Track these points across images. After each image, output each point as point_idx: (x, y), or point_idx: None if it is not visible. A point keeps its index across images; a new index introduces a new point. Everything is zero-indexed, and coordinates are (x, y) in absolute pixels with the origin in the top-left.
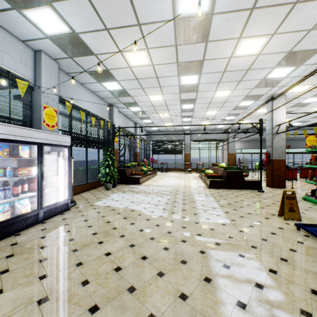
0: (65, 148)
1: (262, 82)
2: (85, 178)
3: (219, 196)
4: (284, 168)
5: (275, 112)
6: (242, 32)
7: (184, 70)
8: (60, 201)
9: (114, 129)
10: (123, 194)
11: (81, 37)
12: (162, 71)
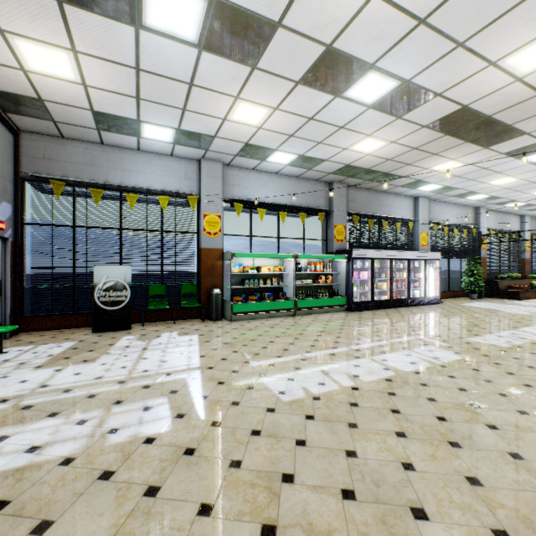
0: (435, 261)
1: None
2: (447, 286)
3: None
4: None
5: None
6: None
7: None
8: (434, 296)
9: (480, 236)
10: (489, 303)
11: (450, 186)
12: None
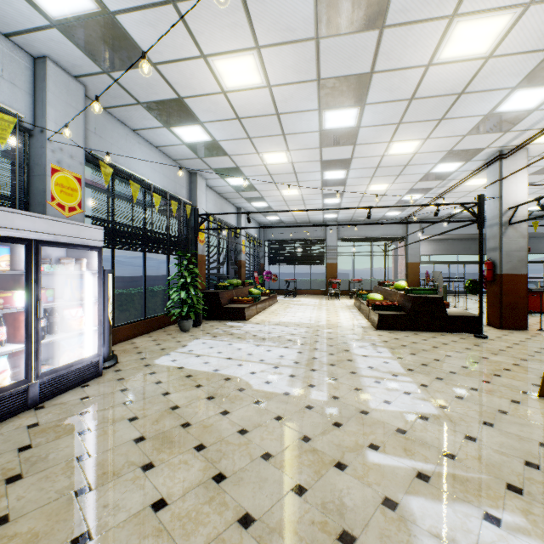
0: (92, 251)
1: (486, 121)
2: (143, 309)
3: (400, 346)
4: (525, 290)
5: (506, 182)
6: (461, 2)
7: (332, 97)
8: (80, 360)
9: (197, 216)
10: (211, 342)
11: (121, 22)
12: (287, 100)
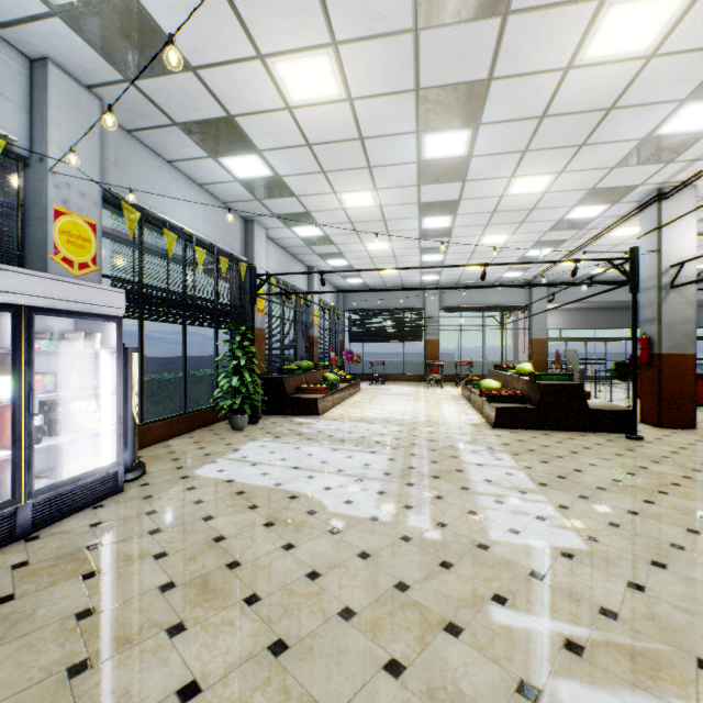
0: (110, 323)
1: (642, 148)
2: (182, 400)
3: (527, 451)
4: (693, 376)
5: (667, 230)
6: None
7: (435, 115)
8: (92, 471)
9: (255, 277)
10: (273, 445)
11: (147, 8)
12: (374, 119)
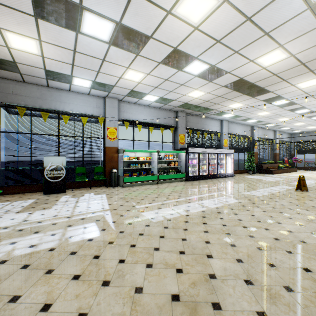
0: (231, 154)
1: None
2: (237, 167)
3: None
4: None
5: None
6: None
7: (294, 110)
8: (230, 173)
9: (254, 141)
10: (257, 176)
11: (238, 115)
12: (279, 113)
